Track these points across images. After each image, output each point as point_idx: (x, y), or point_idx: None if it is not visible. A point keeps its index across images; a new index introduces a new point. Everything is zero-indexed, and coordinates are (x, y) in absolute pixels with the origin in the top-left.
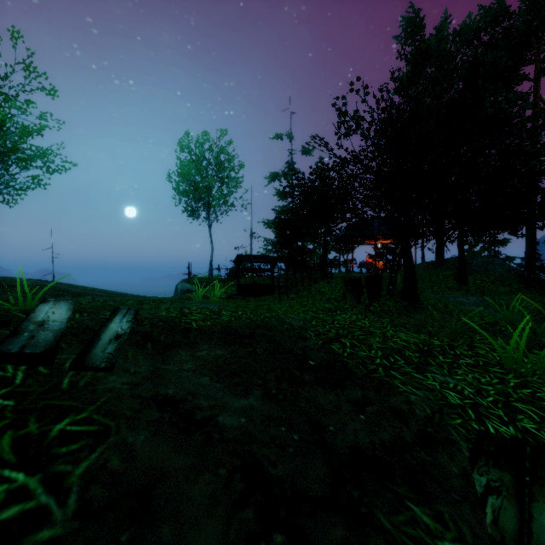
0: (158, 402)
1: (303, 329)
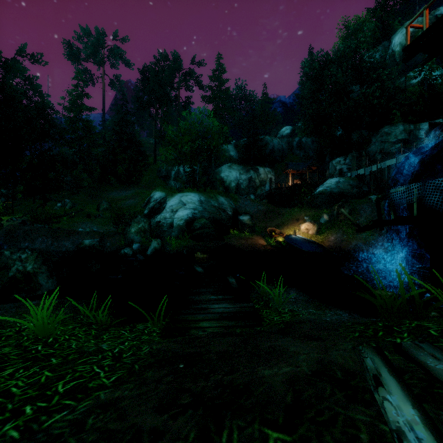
0: (321, 339)
1: (39, 433)
